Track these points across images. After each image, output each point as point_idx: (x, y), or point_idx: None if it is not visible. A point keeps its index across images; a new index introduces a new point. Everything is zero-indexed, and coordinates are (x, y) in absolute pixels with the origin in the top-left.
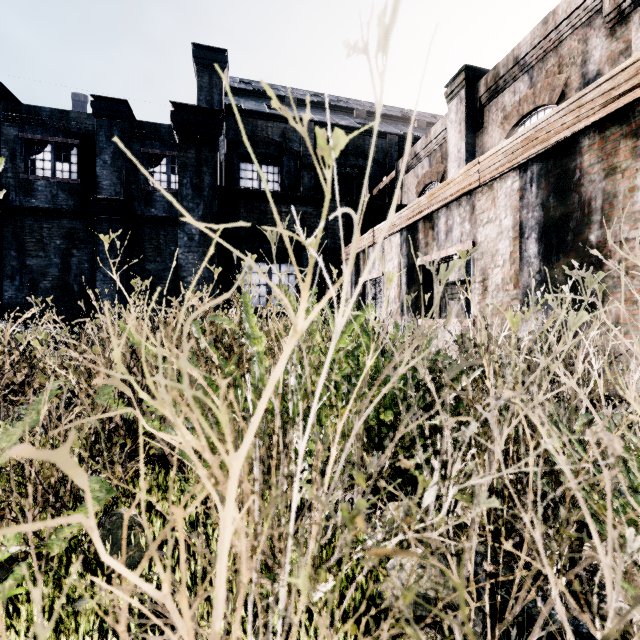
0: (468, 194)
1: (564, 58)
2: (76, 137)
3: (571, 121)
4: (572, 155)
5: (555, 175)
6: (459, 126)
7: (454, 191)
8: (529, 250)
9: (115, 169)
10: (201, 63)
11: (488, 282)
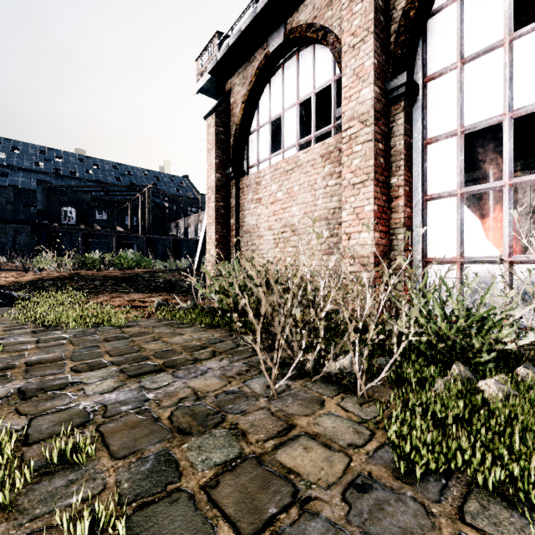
0: None
1: None
2: None
3: None
4: None
5: None
6: None
7: None
8: None
9: None
10: None
11: None
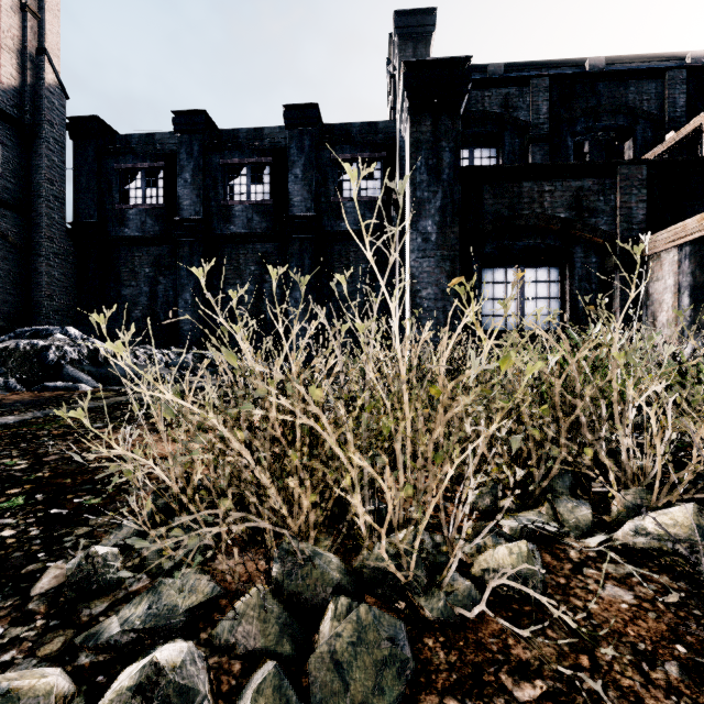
0: None
1: None
2: (269, 155)
3: None
4: None
5: None
6: None
7: None
8: None
9: (306, 183)
10: (404, 33)
11: None
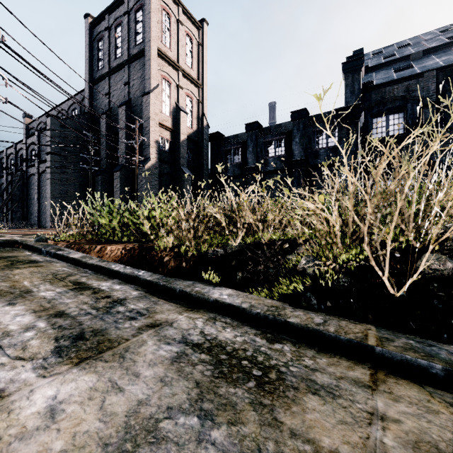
0: None
1: None
2: (284, 134)
3: None
4: None
5: None
6: None
7: None
8: None
9: (300, 144)
10: (347, 72)
11: None
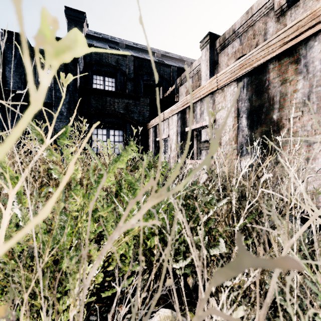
0: (211, 94)
1: (256, 31)
2: None
3: (264, 54)
4: (264, 73)
5: (255, 84)
6: (206, 62)
7: (204, 92)
8: (242, 123)
9: (17, 73)
10: (70, 18)
11: (221, 140)
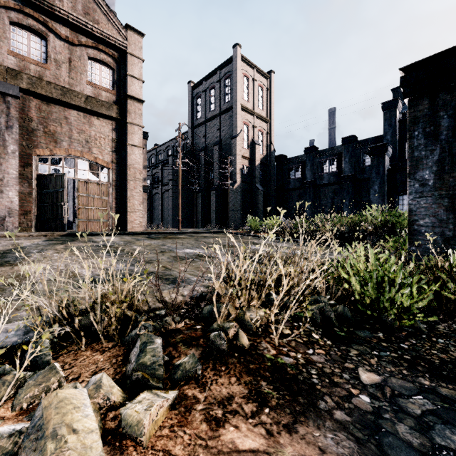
0: None
1: None
2: (336, 155)
3: None
4: None
5: None
6: None
7: None
8: None
9: (349, 163)
10: (385, 109)
11: None
